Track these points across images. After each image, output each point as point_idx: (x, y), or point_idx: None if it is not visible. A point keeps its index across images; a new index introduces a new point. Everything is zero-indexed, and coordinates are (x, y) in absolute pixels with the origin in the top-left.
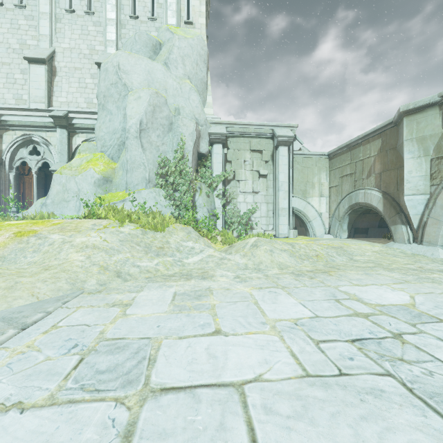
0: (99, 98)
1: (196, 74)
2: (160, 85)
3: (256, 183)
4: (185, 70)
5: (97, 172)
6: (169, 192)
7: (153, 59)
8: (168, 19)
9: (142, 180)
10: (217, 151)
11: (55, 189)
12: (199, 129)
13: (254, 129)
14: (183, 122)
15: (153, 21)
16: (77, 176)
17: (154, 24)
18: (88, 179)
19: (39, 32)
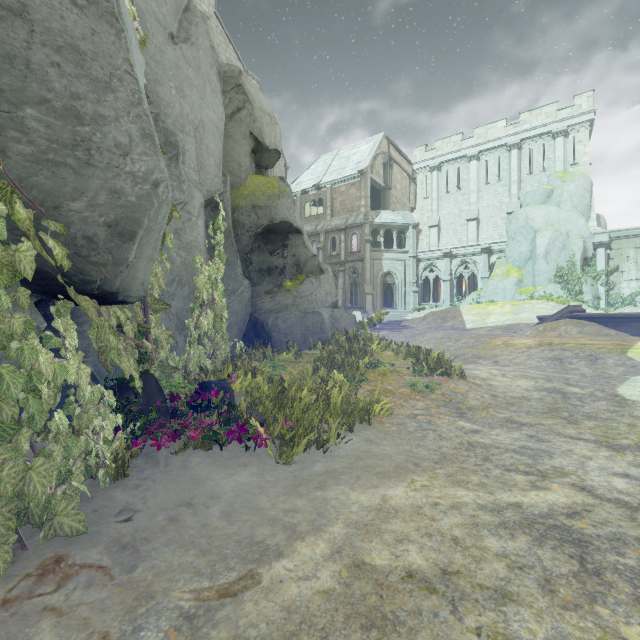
0: (509, 233)
1: (581, 203)
2: (554, 220)
3: (639, 272)
4: (572, 204)
5: (515, 277)
6: (563, 286)
7: (546, 202)
8: (556, 168)
9: (546, 280)
10: (600, 253)
11: (489, 288)
12: (585, 243)
13: (637, 232)
14: (573, 243)
15: (544, 172)
16: (503, 281)
17: (544, 174)
18: (510, 282)
19: (469, 201)
